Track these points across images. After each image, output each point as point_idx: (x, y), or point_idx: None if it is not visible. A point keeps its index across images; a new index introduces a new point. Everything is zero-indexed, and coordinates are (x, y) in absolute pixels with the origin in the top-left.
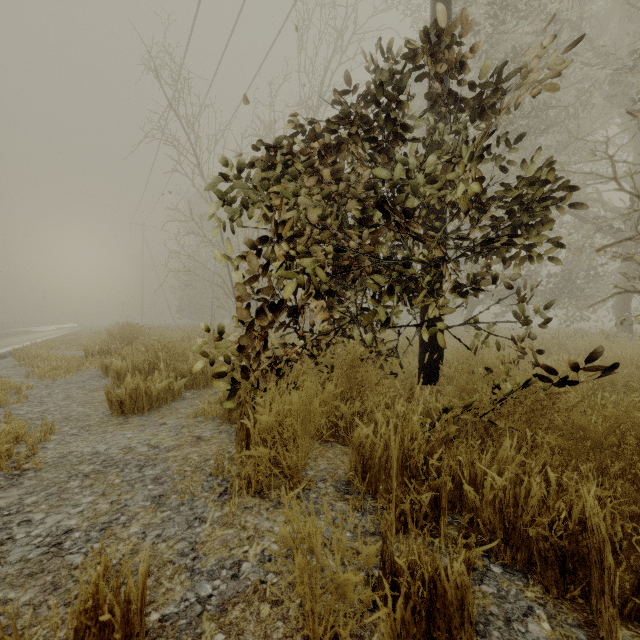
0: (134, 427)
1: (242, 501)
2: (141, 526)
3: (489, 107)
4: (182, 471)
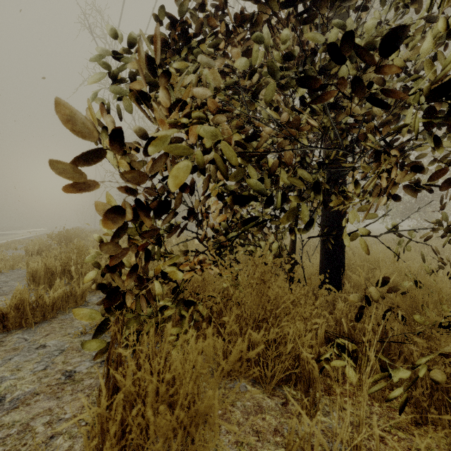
0: (2, 353)
1: None
2: None
3: None
4: None
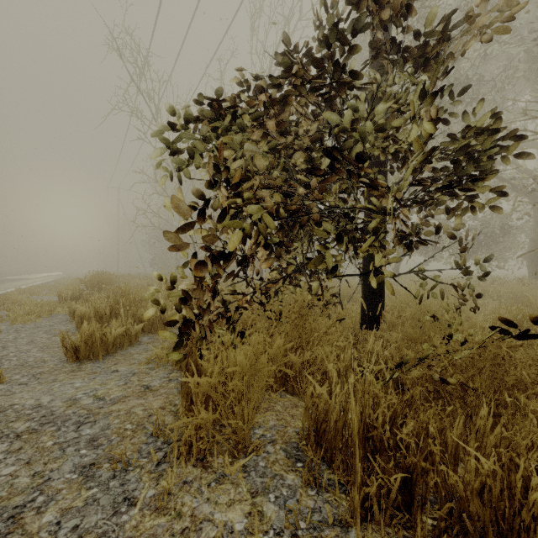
0: (85, 375)
1: (181, 472)
2: (58, 512)
3: (434, 60)
4: (122, 430)
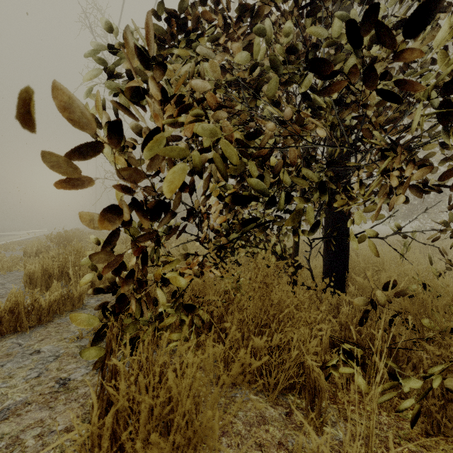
0: None
1: None
2: None
3: None
4: None
